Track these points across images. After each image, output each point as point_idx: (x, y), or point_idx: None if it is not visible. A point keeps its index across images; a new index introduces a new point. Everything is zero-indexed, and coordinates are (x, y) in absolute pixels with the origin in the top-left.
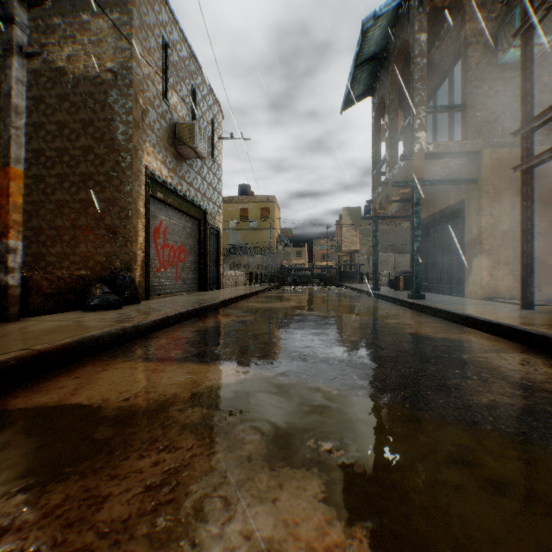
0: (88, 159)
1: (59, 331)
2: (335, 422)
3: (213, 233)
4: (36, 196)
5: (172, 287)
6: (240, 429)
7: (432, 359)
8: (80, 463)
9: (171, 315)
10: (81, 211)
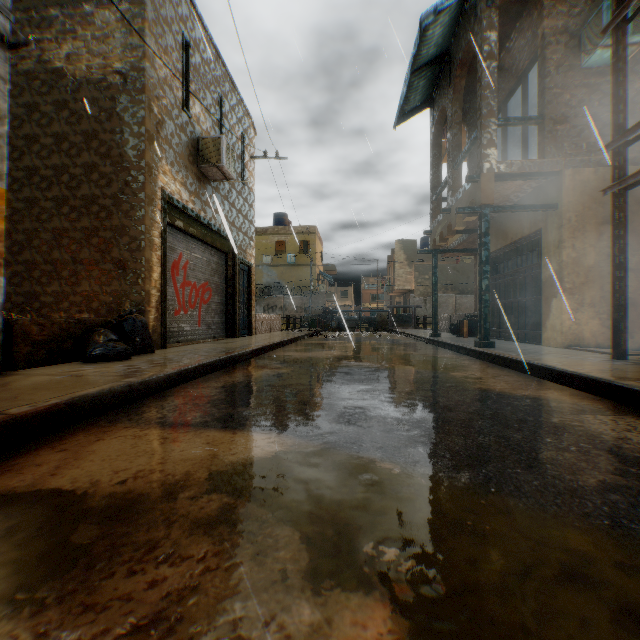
0: (91, 178)
1: (46, 389)
2: (400, 514)
3: (243, 269)
4: (29, 223)
5: (194, 333)
6: (272, 527)
7: (514, 423)
8: (44, 584)
9: (190, 367)
10: (83, 242)
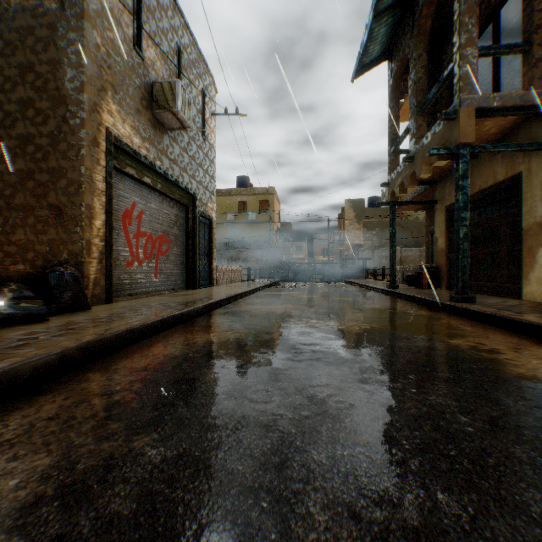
0: (27, 116)
1: None
2: None
3: (204, 222)
4: None
5: (149, 285)
6: None
7: None
8: None
9: (107, 336)
10: (18, 186)
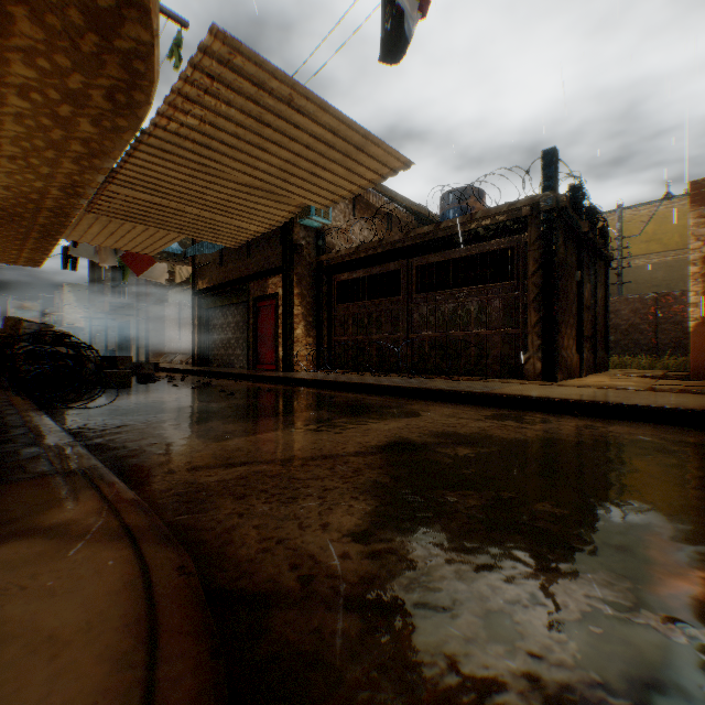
0: None
1: None
2: None
3: None
4: None
5: None
6: None
7: None
8: None
9: None
10: None
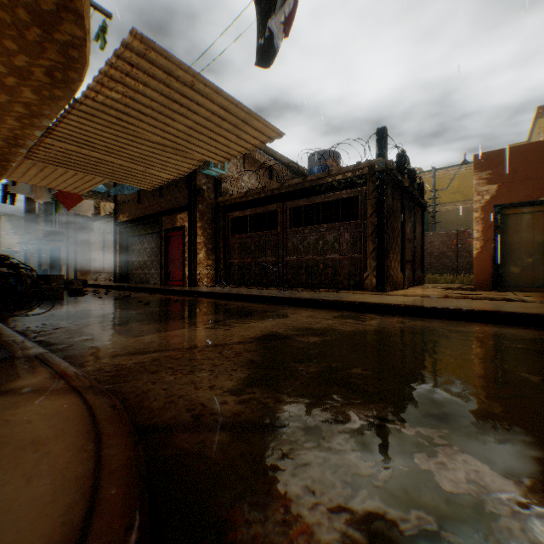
0: None
1: None
2: None
3: None
4: None
5: None
6: None
7: None
8: None
9: None
10: None
